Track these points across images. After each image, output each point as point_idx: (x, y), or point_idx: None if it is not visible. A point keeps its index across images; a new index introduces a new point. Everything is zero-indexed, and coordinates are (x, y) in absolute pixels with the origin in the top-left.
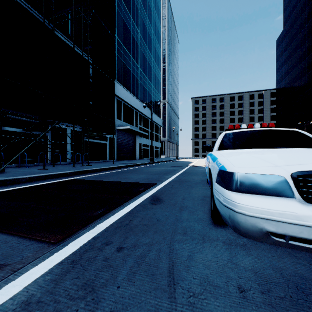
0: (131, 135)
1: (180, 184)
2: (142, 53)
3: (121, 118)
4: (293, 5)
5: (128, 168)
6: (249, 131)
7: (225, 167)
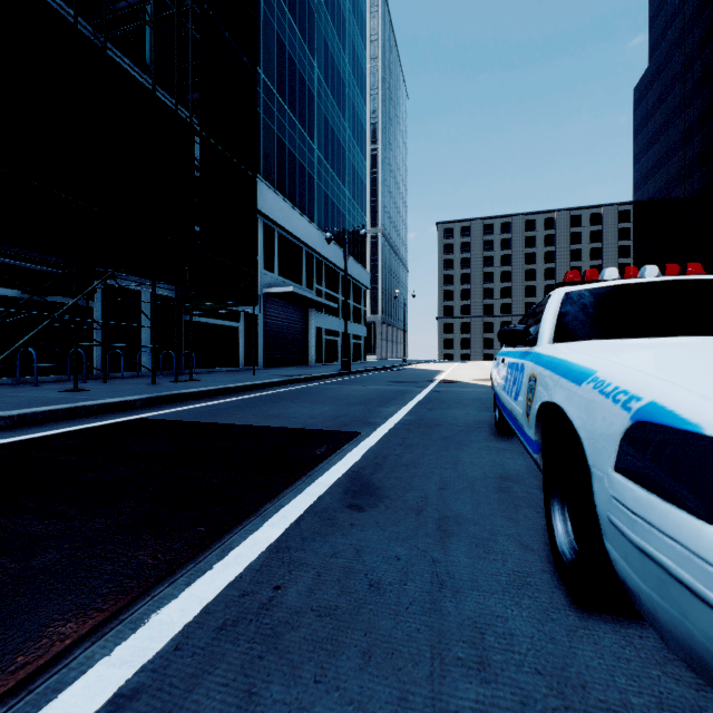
0: (297, 308)
1: (423, 434)
2: (323, 117)
3: (274, 267)
4: (672, 8)
5: (289, 388)
6: (642, 284)
7: (687, 417)
